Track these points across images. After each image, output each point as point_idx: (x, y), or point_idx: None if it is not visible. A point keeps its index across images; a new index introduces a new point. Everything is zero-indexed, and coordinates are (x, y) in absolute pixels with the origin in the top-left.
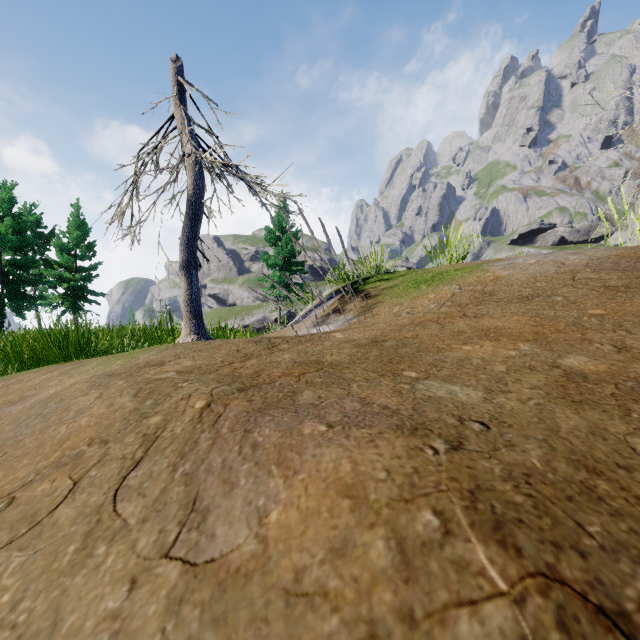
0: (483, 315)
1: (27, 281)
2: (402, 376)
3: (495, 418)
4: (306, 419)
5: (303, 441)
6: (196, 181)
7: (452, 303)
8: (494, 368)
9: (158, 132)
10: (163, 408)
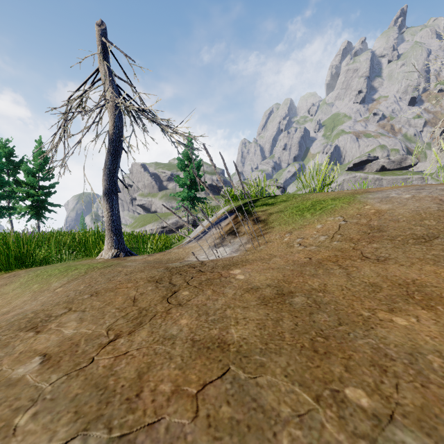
0: (386, 259)
1: (1, 196)
2: (349, 405)
3: None
4: None
5: None
6: (116, 123)
7: (342, 236)
8: None
9: (85, 82)
10: None
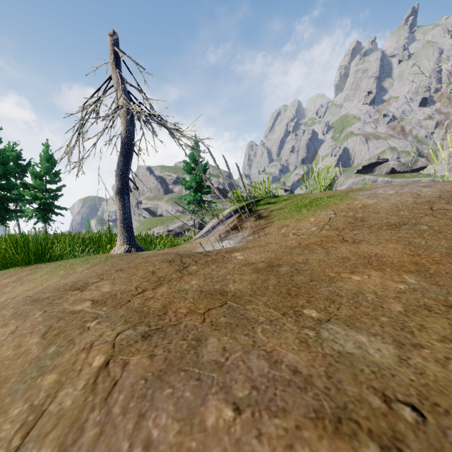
0: (361, 241)
1: (9, 199)
2: (304, 316)
3: (424, 396)
4: (210, 393)
5: (205, 444)
6: (128, 127)
7: (330, 227)
8: (391, 307)
9: (99, 89)
10: (62, 361)
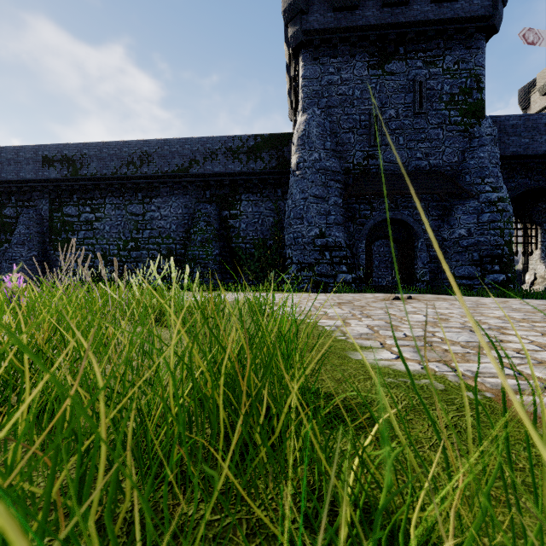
0: None
1: None
2: None
3: None
4: None
5: None
6: None
7: None
8: None
9: None
10: None
